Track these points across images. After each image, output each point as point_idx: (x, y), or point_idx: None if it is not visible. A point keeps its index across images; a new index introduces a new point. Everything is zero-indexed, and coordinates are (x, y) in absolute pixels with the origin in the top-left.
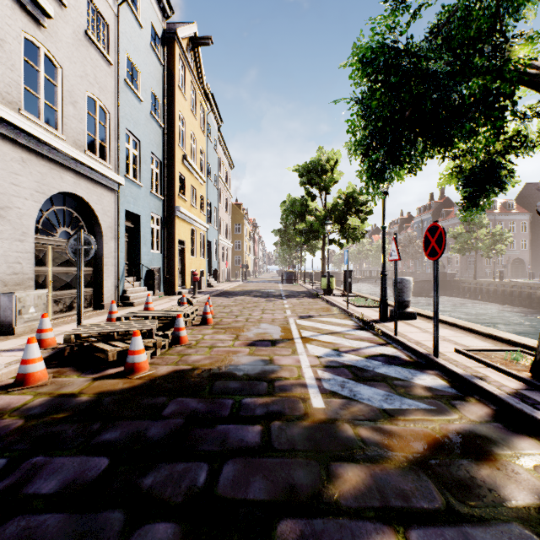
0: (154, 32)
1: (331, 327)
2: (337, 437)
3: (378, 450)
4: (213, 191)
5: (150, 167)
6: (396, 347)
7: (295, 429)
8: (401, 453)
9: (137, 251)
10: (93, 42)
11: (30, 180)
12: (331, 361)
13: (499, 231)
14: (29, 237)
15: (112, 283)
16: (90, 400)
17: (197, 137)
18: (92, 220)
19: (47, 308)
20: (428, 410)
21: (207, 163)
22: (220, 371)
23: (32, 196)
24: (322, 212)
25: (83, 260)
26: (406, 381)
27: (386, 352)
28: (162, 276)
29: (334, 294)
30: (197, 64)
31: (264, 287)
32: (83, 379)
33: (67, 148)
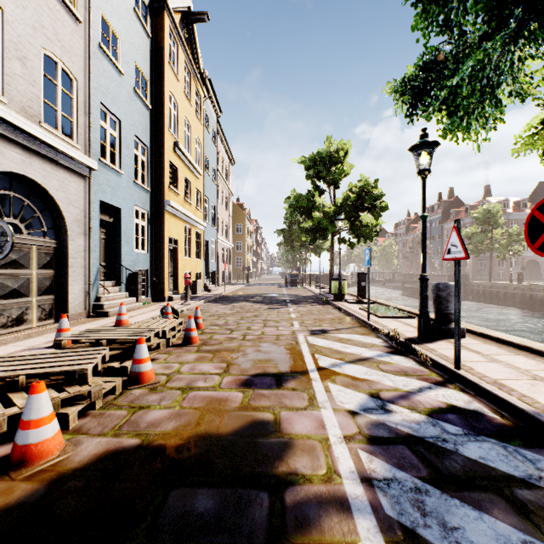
0: None
1: (355, 350)
2: None
3: None
4: (211, 186)
5: (134, 153)
6: (465, 389)
7: None
8: None
9: (117, 250)
10: None
11: None
12: (375, 425)
13: (516, 231)
14: None
15: (81, 289)
16: None
17: (191, 124)
18: (53, 211)
19: None
20: None
21: (205, 155)
22: (187, 454)
23: None
24: (332, 207)
25: None
26: (538, 490)
27: (454, 401)
28: (149, 279)
29: (346, 299)
30: (193, 44)
31: (266, 291)
32: None
33: (8, 112)
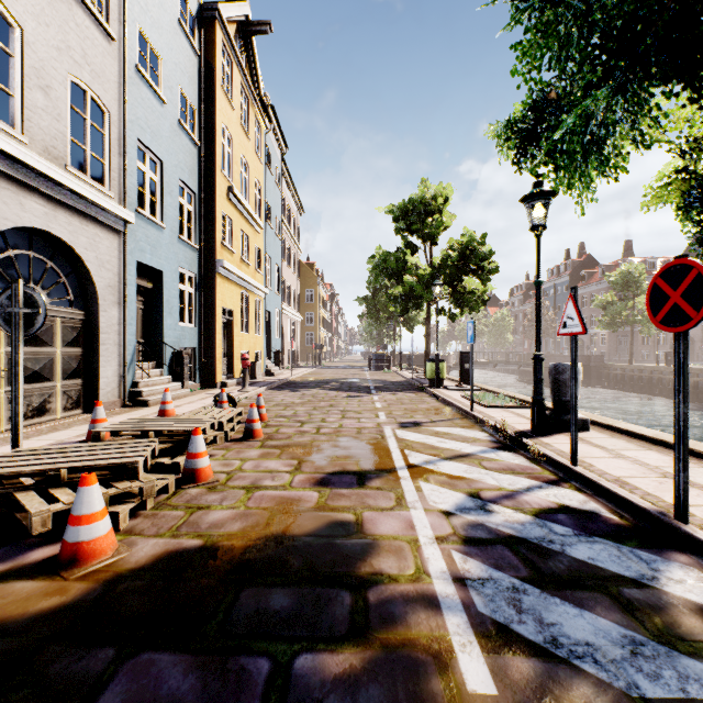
0: (185, 6)
1: (454, 445)
2: None
3: None
4: (274, 242)
5: (178, 201)
6: (581, 488)
7: None
8: None
9: (158, 323)
10: None
11: None
12: (473, 525)
13: None
14: None
15: (115, 372)
16: None
17: (250, 164)
18: (80, 275)
19: None
20: None
21: (266, 202)
22: (257, 555)
23: None
24: (427, 269)
25: (24, 333)
26: (648, 589)
27: (567, 501)
28: (197, 360)
29: (446, 386)
30: (251, 62)
31: (345, 375)
32: None
33: (29, 155)
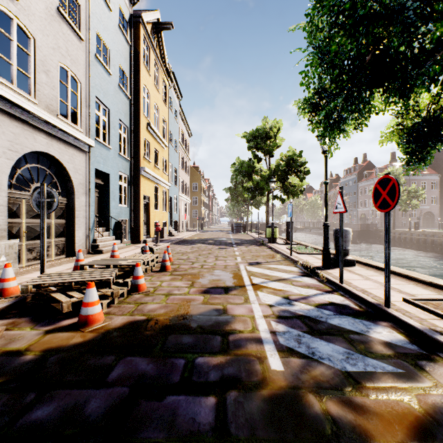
0: (122, 16)
1: (278, 274)
2: (303, 415)
3: (355, 437)
4: (173, 154)
5: (118, 132)
6: (343, 294)
7: (254, 403)
8: (384, 442)
9: (107, 205)
10: (65, 19)
11: (3, 139)
12: (283, 311)
13: (414, 189)
14: (1, 191)
15: (83, 233)
16: (34, 359)
17: (160, 108)
18: (64, 177)
19: (21, 256)
20: (396, 374)
21: (169, 131)
22: (174, 322)
23: (5, 153)
24: (267, 172)
25: (47, 212)
26: (362, 335)
27: (334, 300)
28: (129, 227)
29: (277, 242)
30: (160, 46)
31: (217, 236)
32: (35, 332)
33: (39, 111)
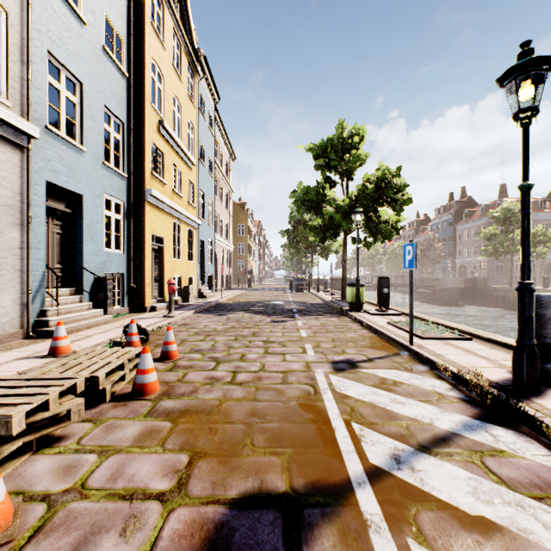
0: None
1: (417, 410)
2: None
3: None
4: (207, 179)
5: (103, 127)
6: None
7: None
8: None
9: (78, 248)
10: None
11: None
12: None
13: (540, 231)
14: None
15: (14, 300)
16: None
17: (183, 105)
18: None
19: None
20: None
21: (200, 144)
22: None
23: None
24: (346, 200)
25: None
26: None
27: None
28: (126, 285)
29: (366, 309)
30: (184, 13)
31: (270, 297)
32: None
33: None
